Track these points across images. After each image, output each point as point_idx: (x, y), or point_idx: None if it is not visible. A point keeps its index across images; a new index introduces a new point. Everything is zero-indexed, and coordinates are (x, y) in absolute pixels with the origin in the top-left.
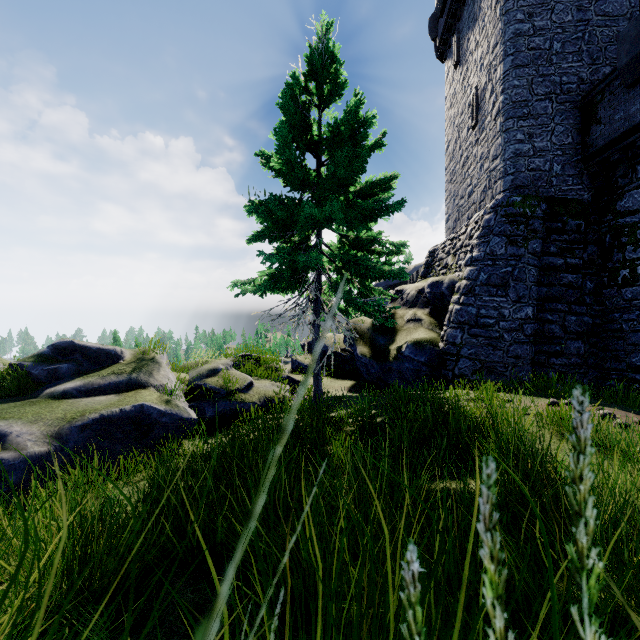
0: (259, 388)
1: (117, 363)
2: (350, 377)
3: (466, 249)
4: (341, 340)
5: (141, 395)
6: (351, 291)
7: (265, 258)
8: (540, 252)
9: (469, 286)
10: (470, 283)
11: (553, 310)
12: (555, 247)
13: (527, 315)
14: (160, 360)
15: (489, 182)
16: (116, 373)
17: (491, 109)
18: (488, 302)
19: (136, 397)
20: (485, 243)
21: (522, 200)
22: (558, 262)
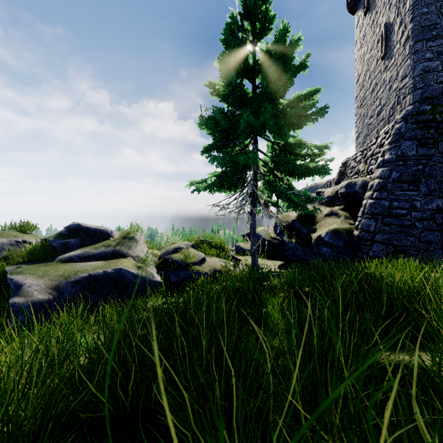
0: (210, 262)
1: (108, 239)
2: (279, 258)
3: (377, 156)
4: (272, 231)
5: (121, 262)
6: (281, 186)
7: (213, 158)
8: None
9: (381, 183)
10: (382, 181)
11: None
12: None
13: (438, 206)
14: (138, 238)
15: (398, 99)
16: (105, 246)
17: (400, 38)
18: (400, 196)
19: (117, 263)
20: (396, 147)
21: (432, 108)
22: None
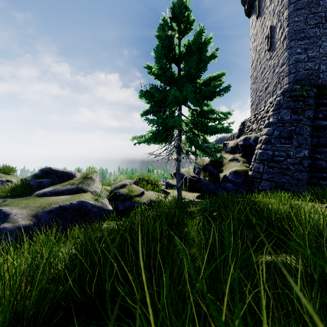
0: (147, 195)
1: (72, 179)
2: (197, 191)
3: (264, 119)
4: (192, 171)
5: (82, 196)
6: (198, 140)
7: (149, 121)
8: (312, 117)
9: (267, 139)
10: (268, 137)
11: (321, 152)
12: (322, 114)
13: (304, 155)
14: (94, 178)
15: (279, 79)
16: (70, 184)
17: (280, 37)
18: (279, 147)
19: (80, 197)
20: (277, 113)
21: (301, 87)
22: (324, 123)
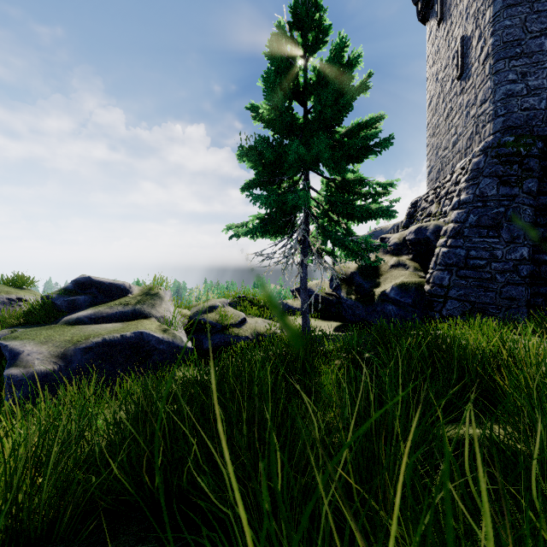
0: (251, 324)
1: (125, 296)
2: (336, 319)
3: (452, 195)
4: (327, 286)
5: (142, 324)
6: (338, 231)
7: (255, 197)
8: (536, 191)
9: (457, 228)
10: (458, 225)
11: None
12: None
13: (522, 256)
14: (163, 295)
15: (476, 127)
16: (123, 304)
17: (479, 55)
18: (478, 243)
19: (137, 325)
20: (474, 185)
21: (515, 140)
22: None
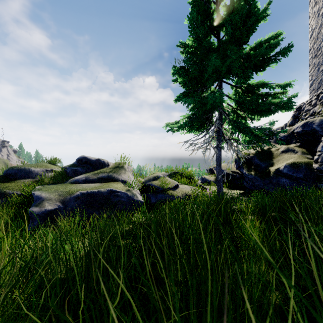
0: (182, 188)
1: (104, 168)
2: (238, 188)
3: None
4: (232, 166)
5: (112, 184)
6: (245, 123)
7: (185, 99)
8: None
9: None
10: None
11: None
12: None
13: None
14: (126, 168)
15: None
16: (101, 172)
17: None
18: None
19: (109, 185)
20: None
21: None
22: None
